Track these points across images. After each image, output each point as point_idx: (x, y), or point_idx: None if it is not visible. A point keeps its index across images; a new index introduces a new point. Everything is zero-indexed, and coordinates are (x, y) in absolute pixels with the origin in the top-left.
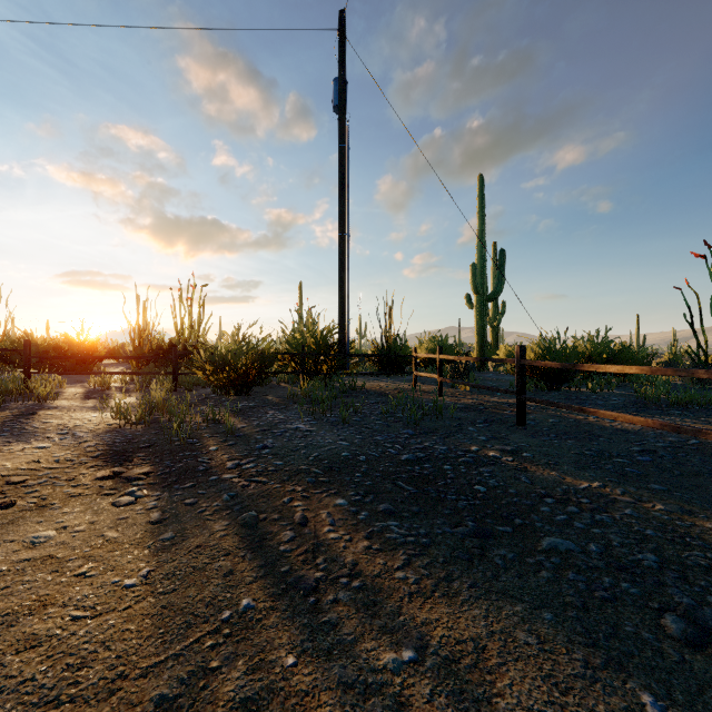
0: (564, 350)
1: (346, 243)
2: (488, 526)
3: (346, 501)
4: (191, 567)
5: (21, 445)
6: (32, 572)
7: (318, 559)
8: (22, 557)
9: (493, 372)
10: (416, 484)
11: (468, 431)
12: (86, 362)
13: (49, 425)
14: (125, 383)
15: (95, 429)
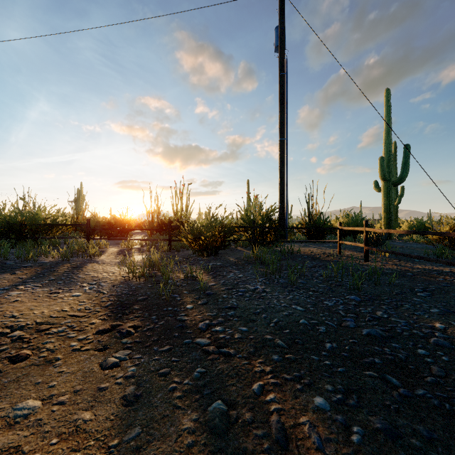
0: None
1: (285, 145)
2: None
3: (326, 401)
4: None
5: (64, 292)
6: None
7: None
8: None
9: (399, 240)
10: (397, 376)
11: (414, 300)
12: (123, 231)
13: (88, 276)
14: (141, 245)
15: (113, 281)
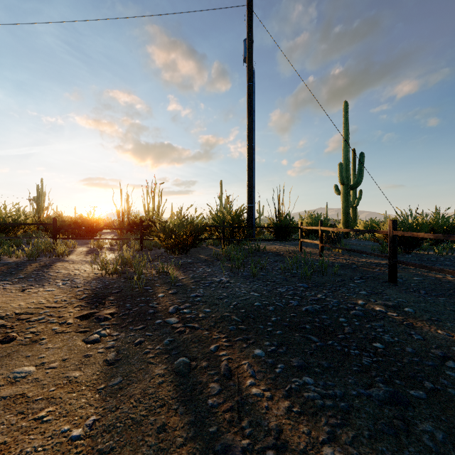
0: (416, 224)
1: (252, 150)
2: (400, 389)
3: (263, 351)
4: (130, 419)
5: (37, 288)
6: (3, 412)
7: (243, 420)
8: (1, 394)
9: (355, 238)
10: (319, 335)
11: (350, 285)
12: (91, 231)
13: (59, 273)
14: (111, 245)
15: (86, 277)
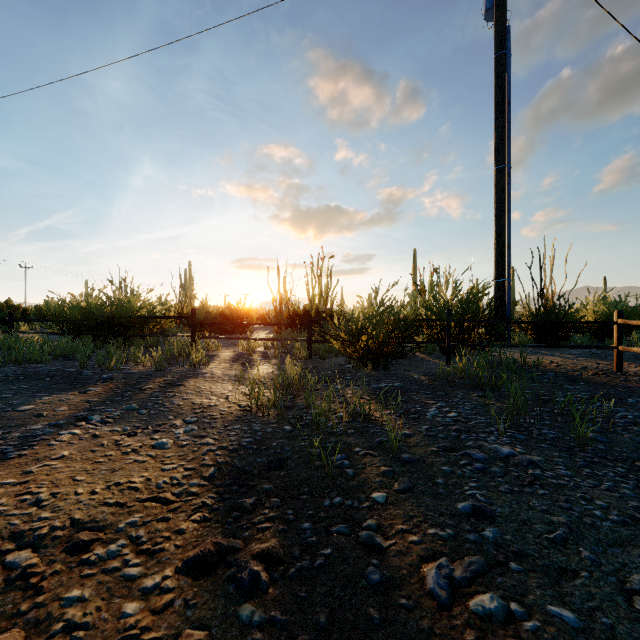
0: None
1: (505, 177)
2: None
3: None
4: None
5: (143, 438)
6: None
7: None
8: None
9: None
10: None
11: None
12: (241, 326)
13: (187, 401)
14: (266, 348)
15: (226, 414)
